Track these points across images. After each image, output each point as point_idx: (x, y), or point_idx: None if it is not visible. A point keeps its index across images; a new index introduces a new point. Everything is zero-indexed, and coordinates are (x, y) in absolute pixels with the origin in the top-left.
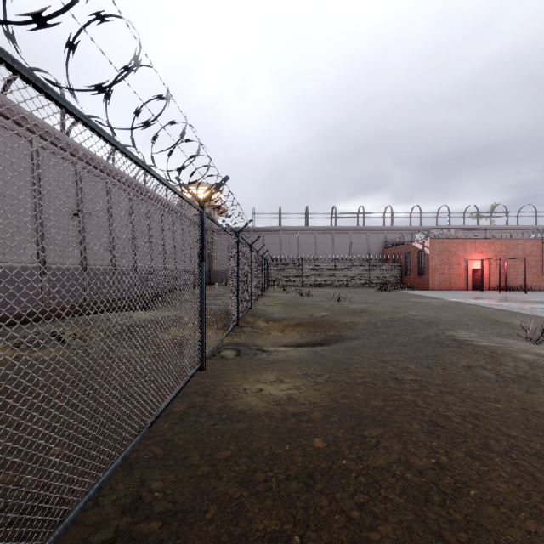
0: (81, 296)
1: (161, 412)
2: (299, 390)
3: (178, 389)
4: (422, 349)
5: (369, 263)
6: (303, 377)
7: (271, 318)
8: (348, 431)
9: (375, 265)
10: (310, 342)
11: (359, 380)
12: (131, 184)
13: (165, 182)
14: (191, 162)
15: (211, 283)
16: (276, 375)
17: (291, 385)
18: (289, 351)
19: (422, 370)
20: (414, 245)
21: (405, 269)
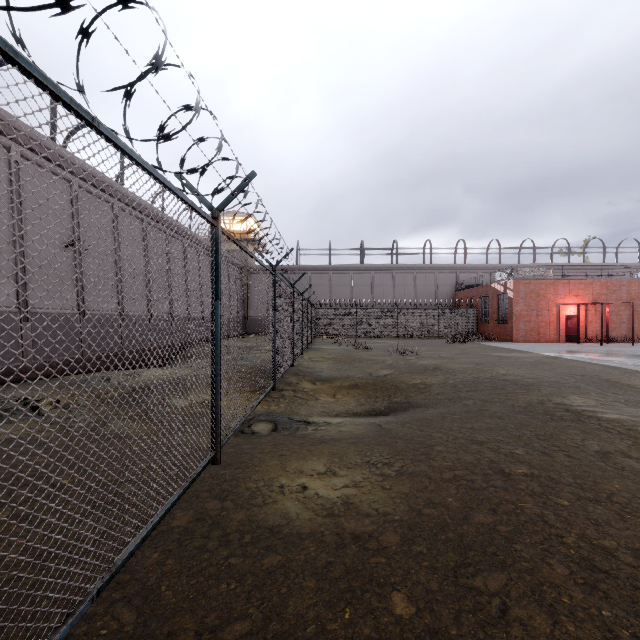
0: (77, 349)
1: (127, 559)
2: (360, 489)
3: (167, 506)
4: (527, 424)
5: (438, 309)
6: (365, 467)
7: (319, 377)
8: (446, 578)
9: (445, 311)
10: (370, 411)
11: (446, 473)
12: (144, 210)
13: (135, 156)
14: (184, 128)
15: (246, 333)
16: (326, 462)
17: (349, 480)
18: (343, 424)
19: (537, 457)
20: (493, 286)
21: (482, 316)
